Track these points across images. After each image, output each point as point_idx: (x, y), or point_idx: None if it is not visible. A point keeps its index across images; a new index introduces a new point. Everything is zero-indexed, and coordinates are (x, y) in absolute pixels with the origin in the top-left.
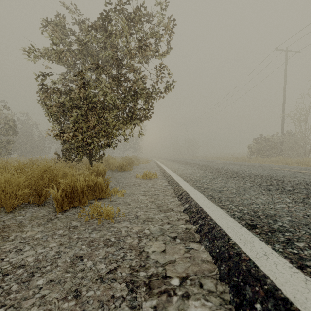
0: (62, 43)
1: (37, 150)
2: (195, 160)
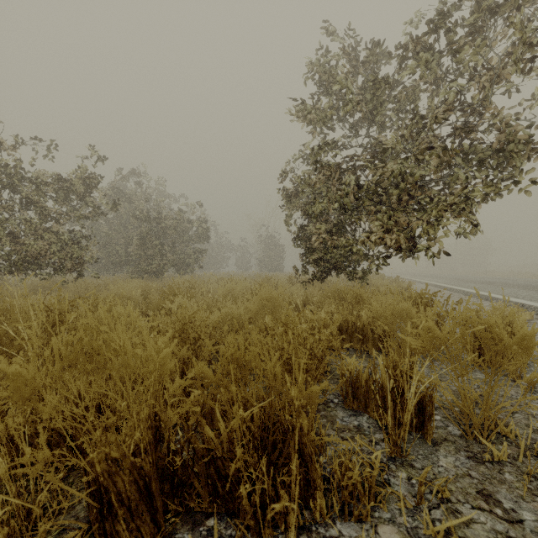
0: (323, 92)
1: (215, 262)
2: (520, 279)
